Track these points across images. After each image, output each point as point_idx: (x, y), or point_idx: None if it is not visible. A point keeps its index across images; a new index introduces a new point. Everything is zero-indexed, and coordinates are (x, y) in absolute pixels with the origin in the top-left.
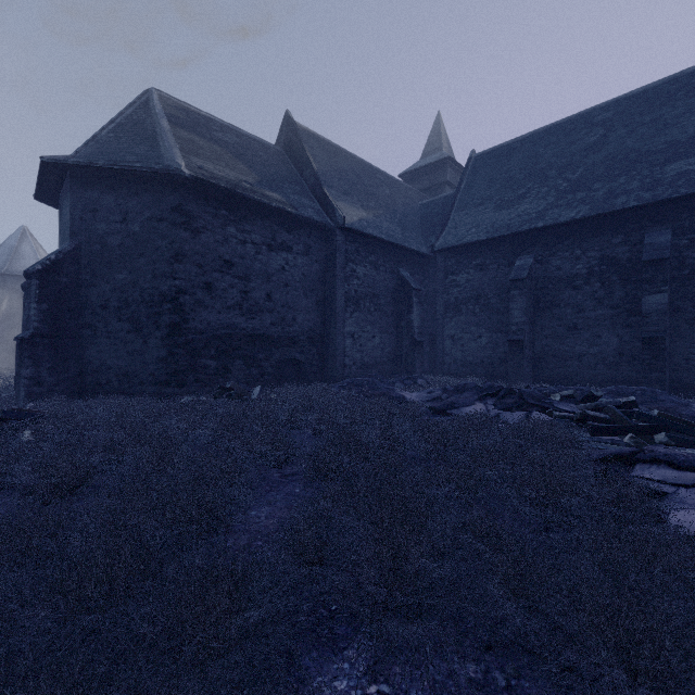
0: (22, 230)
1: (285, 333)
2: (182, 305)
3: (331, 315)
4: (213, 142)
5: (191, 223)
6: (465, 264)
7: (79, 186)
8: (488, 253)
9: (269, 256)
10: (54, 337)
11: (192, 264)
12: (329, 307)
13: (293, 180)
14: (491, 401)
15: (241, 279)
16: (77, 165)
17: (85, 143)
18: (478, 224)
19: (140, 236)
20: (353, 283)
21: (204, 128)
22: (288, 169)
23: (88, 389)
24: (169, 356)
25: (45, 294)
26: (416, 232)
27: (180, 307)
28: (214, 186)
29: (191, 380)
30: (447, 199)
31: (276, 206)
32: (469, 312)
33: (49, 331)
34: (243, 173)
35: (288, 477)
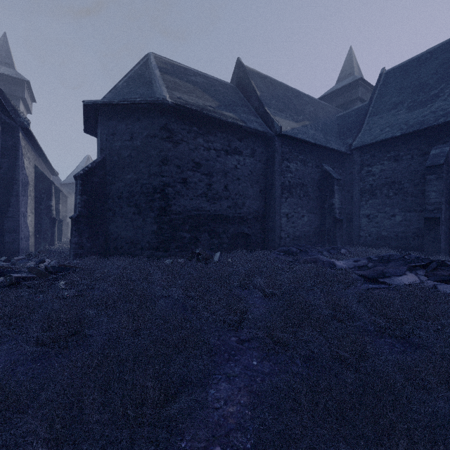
0: (87, 157)
1: (237, 214)
2: (167, 194)
3: (271, 200)
4: (188, 82)
5: (173, 137)
6: (379, 157)
7: (105, 118)
8: (401, 146)
9: (226, 158)
10: (90, 217)
11: (174, 166)
12: (269, 195)
13: (243, 104)
14: (421, 272)
15: (206, 175)
16: (103, 104)
17: (109, 91)
18: (391, 124)
19: (141, 148)
20: (287, 176)
21: (183, 74)
22: (239, 98)
23: (110, 251)
24: (159, 230)
25: (85, 190)
26: (335, 137)
27: (166, 196)
28: (188, 110)
29: (173, 247)
30: (360, 109)
31: (231, 121)
32: (383, 195)
33: (87, 213)
34: (208, 100)
35: (244, 343)
